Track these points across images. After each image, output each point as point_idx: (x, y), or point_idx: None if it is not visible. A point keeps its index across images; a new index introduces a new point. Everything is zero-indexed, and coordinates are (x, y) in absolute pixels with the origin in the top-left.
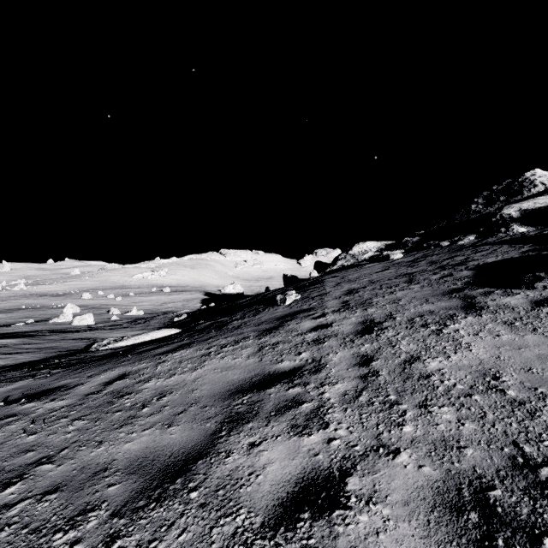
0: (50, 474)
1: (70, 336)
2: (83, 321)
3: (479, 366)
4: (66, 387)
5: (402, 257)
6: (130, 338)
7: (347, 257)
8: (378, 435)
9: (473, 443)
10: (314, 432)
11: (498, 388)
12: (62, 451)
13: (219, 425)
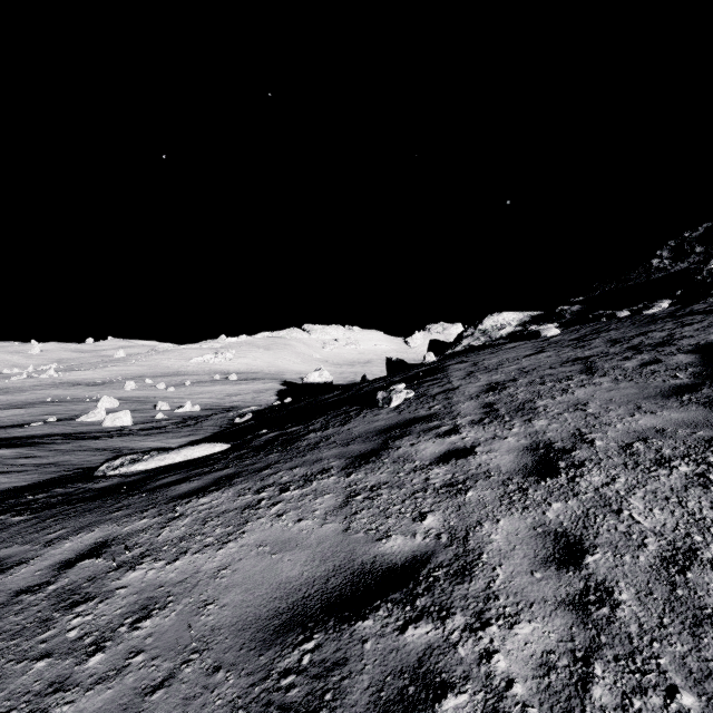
0: None
1: (88, 444)
2: (117, 421)
3: None
4: None
5: (558, 333)
6: (153, 458)
7: (475, 334)
8: None
9: None
10: None
11: None
12: None
13: None
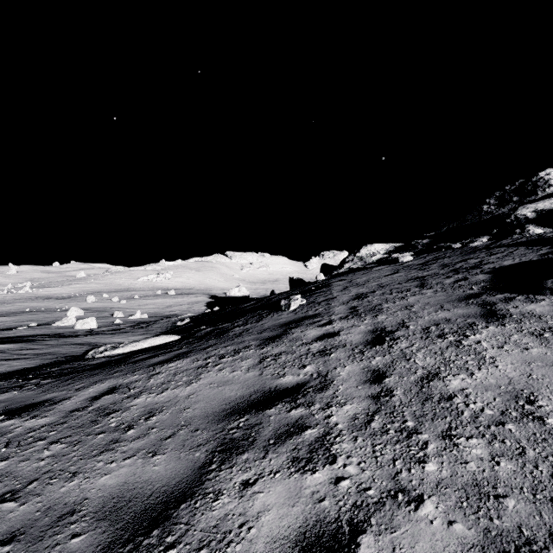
0: (9, 516)
1: (70, 340)
2: (85, 325)
3: (509, 387)
4: (51, 402)
5: (411, 259)
6: (127, 345)
7: (354, 259)
8: (395, 475)
9: (513, 490)
10: (319, 469)
11: (535, 415)
12: (30, 484)
13: (210, 456)
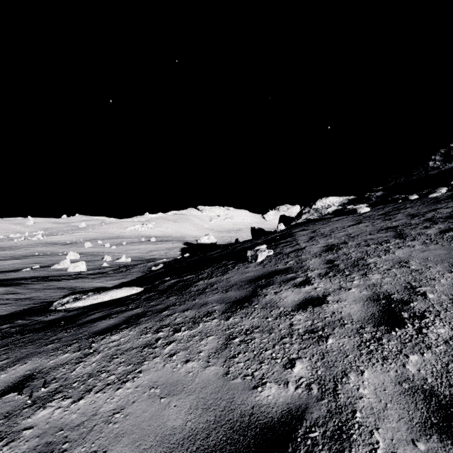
0: None
1: (54, 284)
2: (76, 268)
3: None
4: None
5: (369, 210)
6: (89, 297)
7: (310, 211)
8: None
9: None
10: None
11: None
12: None
13: None
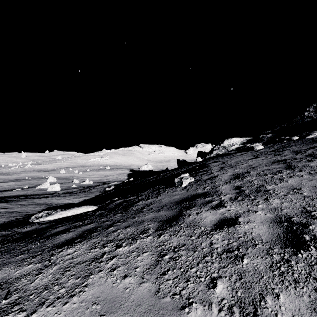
0: None
1: (36, 201)
2: (53, 188)
3: None
4: None
5: (262, 147)
6: (57, 213)
7: (220, 148)
8: None
9: None
10: None
11: None
12: None
13: None
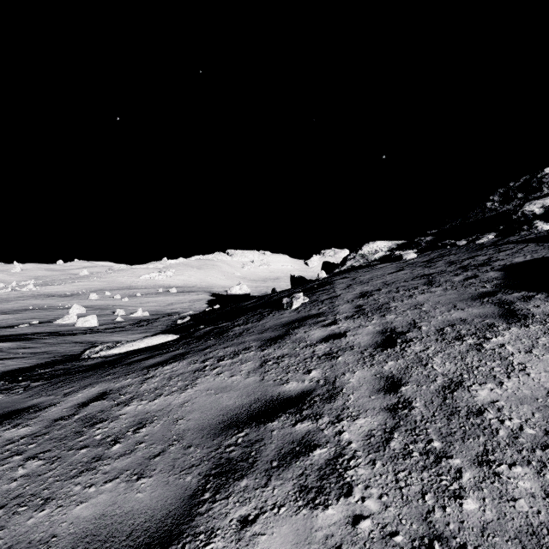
0: None
1: (69, 339)
2: (86, 323)
3: (548, 399)
4: (36, 408)
5: (415, 257)
6: (124, 345)
7: (356, 257)
8: (426, 514)
9: None
10: (332, 502)
11: None
12: None
13: (203, 481)
